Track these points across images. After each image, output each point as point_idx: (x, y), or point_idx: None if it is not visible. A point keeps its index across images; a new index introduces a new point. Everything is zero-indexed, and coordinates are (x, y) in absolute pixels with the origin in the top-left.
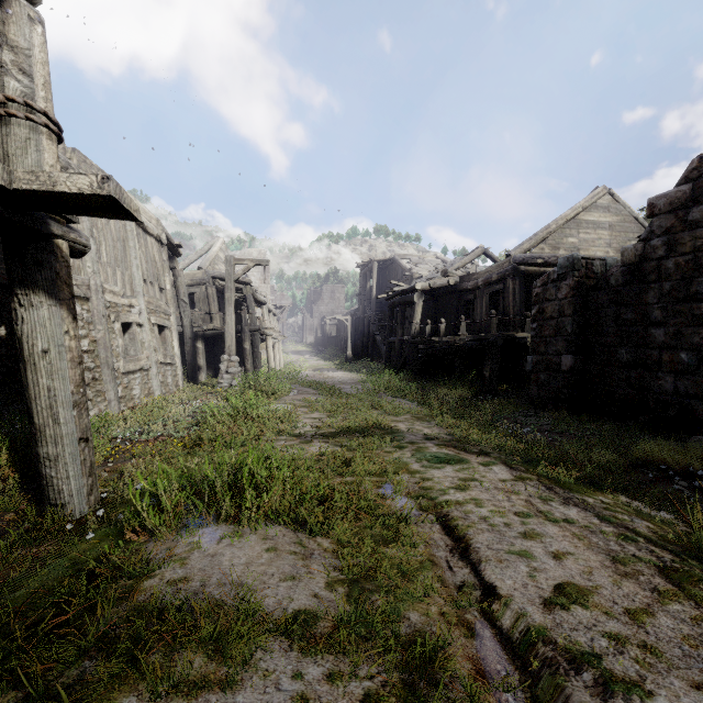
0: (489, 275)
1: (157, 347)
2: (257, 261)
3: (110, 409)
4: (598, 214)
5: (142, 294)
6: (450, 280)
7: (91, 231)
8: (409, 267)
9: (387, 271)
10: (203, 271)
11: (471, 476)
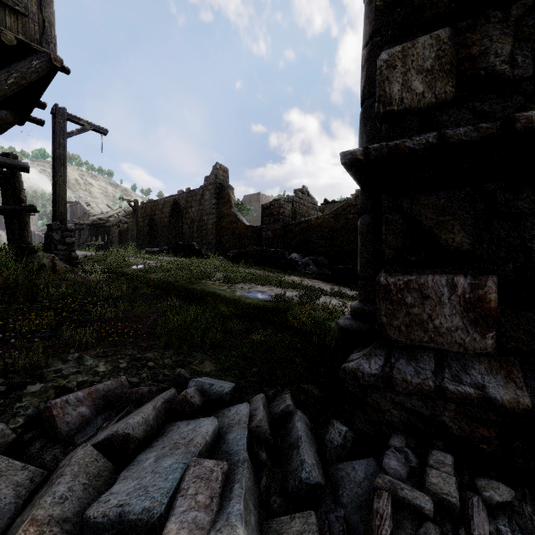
0: (114, 222)
1: None
2: None
3: None
4: None
5: None
6: (101, 222)
7: None
8: (88, 209)
9: (74, 208)
10: None
11: None
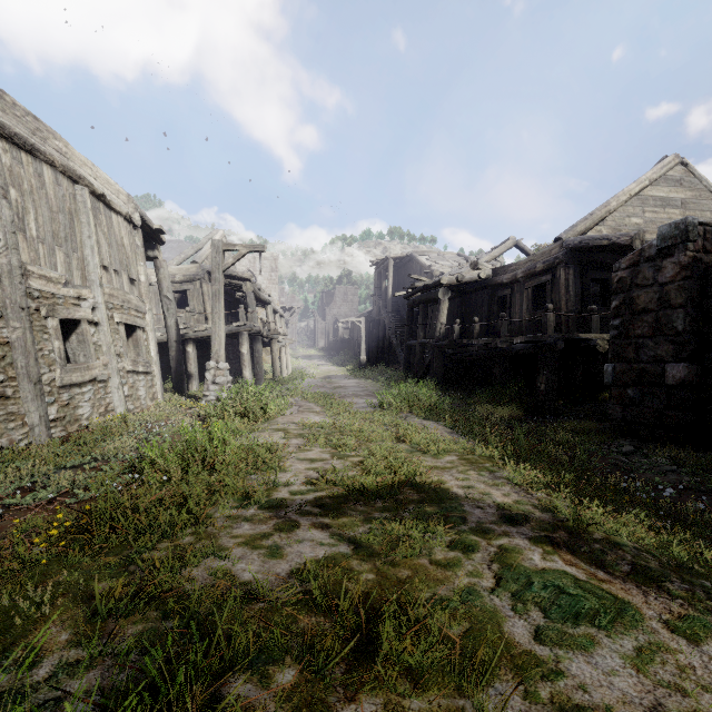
0: (531, 264)
1: (123, 352)
2: (251, 247)
3: (32, 437)
4: (667, 189)
5: (98, 284)
6: (482, 273)
7: (4, 190)
8: (428, 264)
9: (403, 270)
10: (198, 266)
11: (705, 706)
